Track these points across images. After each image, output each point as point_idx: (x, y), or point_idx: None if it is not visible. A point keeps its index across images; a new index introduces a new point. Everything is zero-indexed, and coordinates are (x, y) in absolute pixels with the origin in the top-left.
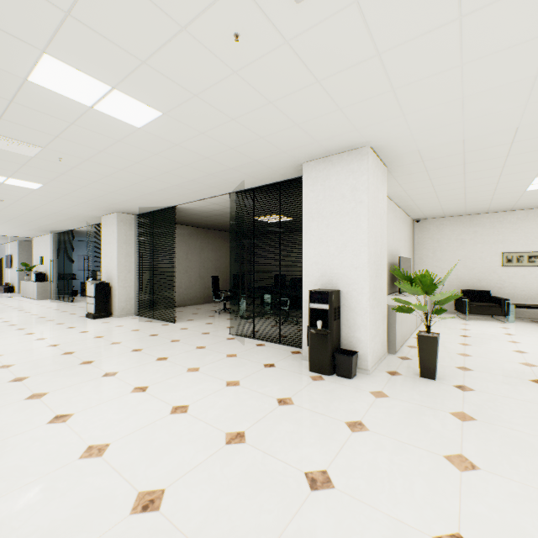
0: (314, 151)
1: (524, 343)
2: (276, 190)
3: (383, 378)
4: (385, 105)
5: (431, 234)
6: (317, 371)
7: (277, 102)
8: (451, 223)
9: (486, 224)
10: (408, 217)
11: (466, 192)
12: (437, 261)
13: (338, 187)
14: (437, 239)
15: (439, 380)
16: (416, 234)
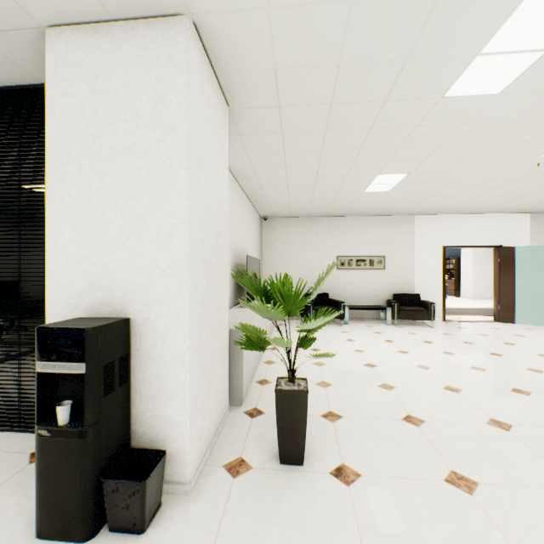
0: None
1: (368, 351)
2: (11, 105)
3: (218, 496)
4: None
5: (278, 234)
6: (55, 534)
7: None
8: (297, 224)
9: (325, 227)
10: (257, 212)
11: (317, 183)
12: (284, 263)
13: (126, 92)
14: (284, 240)
15: (309, 462)
16: (264, 234)
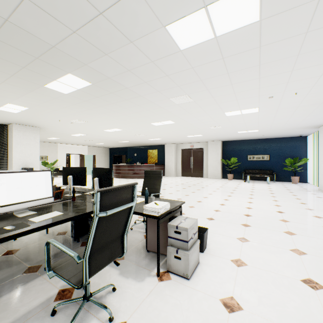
0: (26, 124)
1: None
2: None
3: None
4: (57, 127)
5: None
6: None
7: (44, 122)
8: None
9: None
10: None
11: None
12: None
13: (29, 136)
14: None
15: None
16: None
